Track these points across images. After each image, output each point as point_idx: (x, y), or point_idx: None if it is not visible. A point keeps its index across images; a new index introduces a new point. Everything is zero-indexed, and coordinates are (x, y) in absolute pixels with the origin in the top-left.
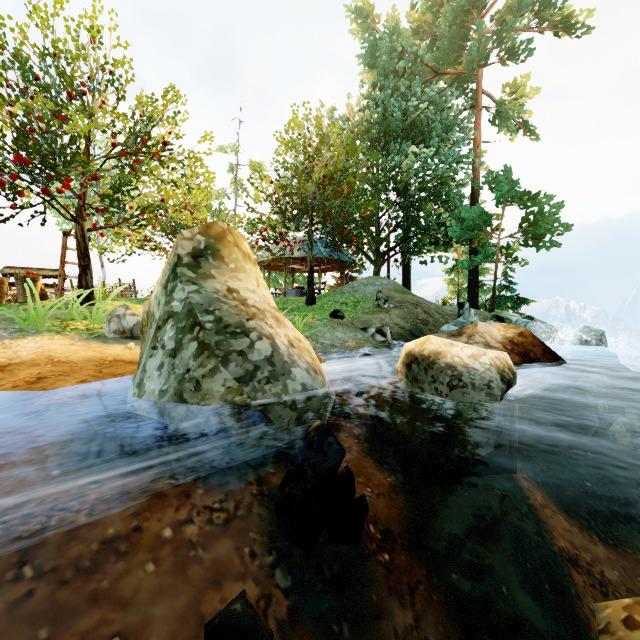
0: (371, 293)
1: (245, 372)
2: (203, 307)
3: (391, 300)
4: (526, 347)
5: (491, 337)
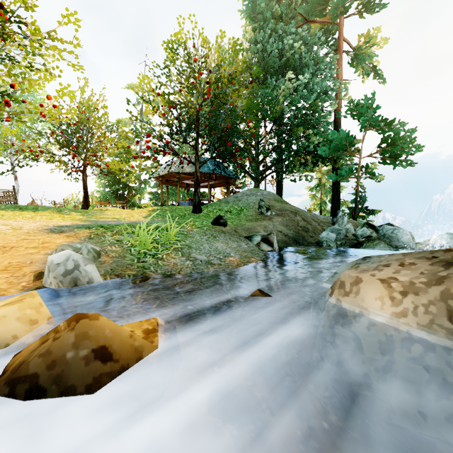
0: (253, 202)
1: None
2: None
3: (272, 208)
4: None
5: None
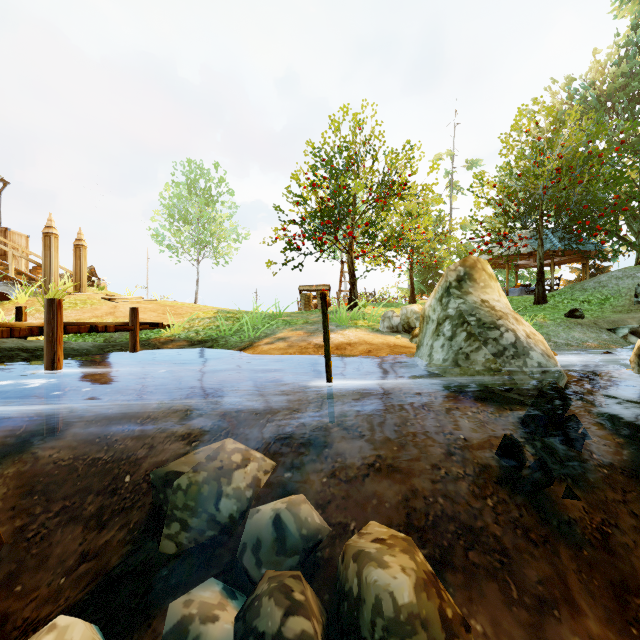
0: (627, 288)
1: (497, 351)
2: (468, 312)
3: None
4: None
5: None
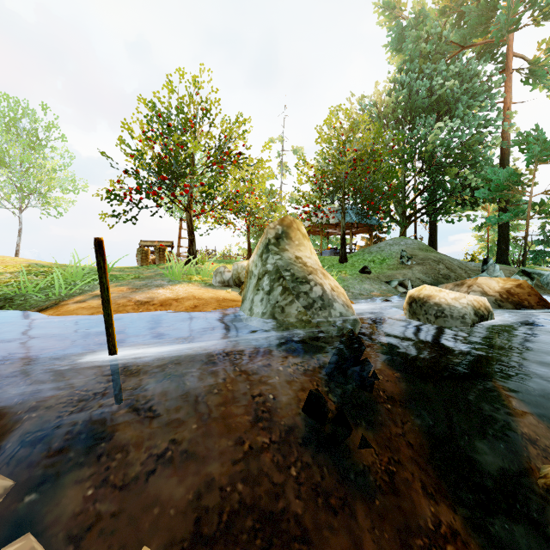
0: (396, 252)
1: (308, 303)
2: (284, 268)
3: (414, 258)
4: (521, 296)
5: (489, 288)
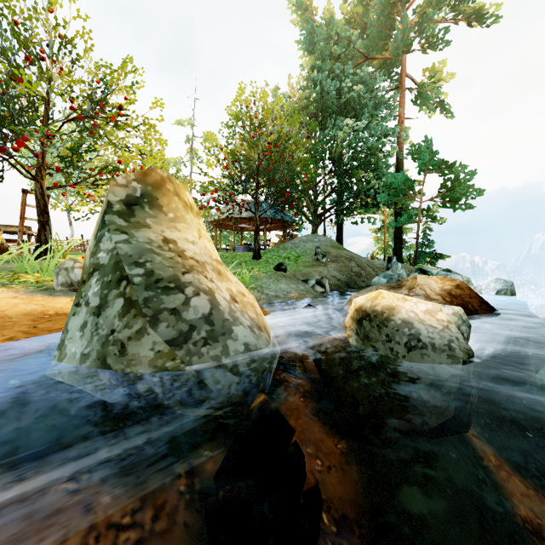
0: (310, 249)
1: (178, 333)
2: (132, 259)
3: (328, 255)
4: (464, 299)
5: (430, 289)
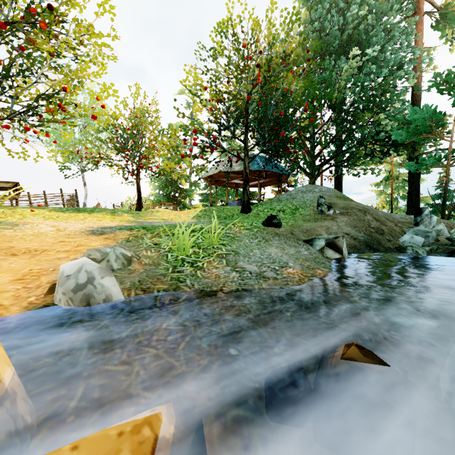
0: (310, 200)
1: None
2: None
3: (334, 206)
4: None
5: None
